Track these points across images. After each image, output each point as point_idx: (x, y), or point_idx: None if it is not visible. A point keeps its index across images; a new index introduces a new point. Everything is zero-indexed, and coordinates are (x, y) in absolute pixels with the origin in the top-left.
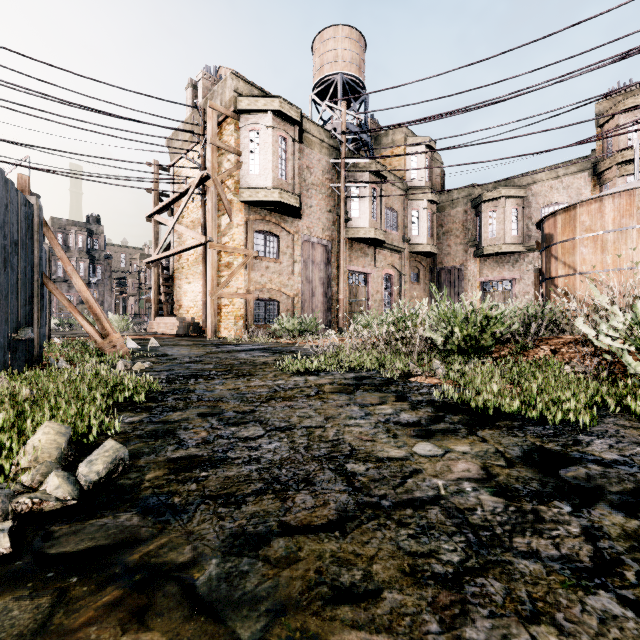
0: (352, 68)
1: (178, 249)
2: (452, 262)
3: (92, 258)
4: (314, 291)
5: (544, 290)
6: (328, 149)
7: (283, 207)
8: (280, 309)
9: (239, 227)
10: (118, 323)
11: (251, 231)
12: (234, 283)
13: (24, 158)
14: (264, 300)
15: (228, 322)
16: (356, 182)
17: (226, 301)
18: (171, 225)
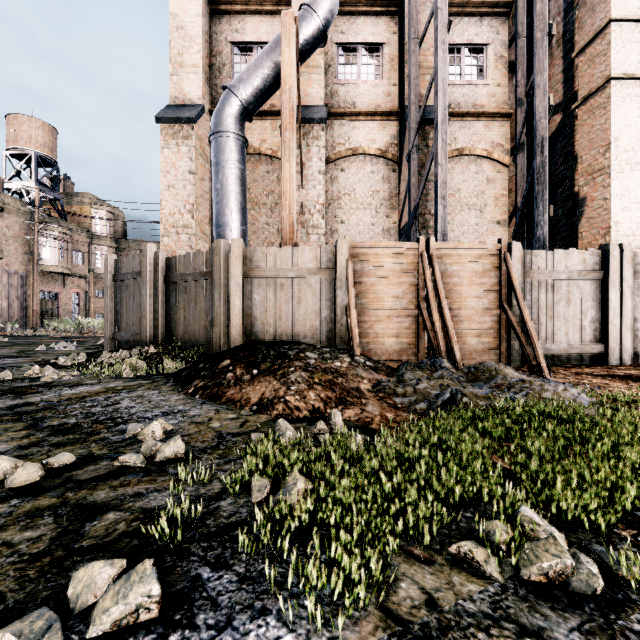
0: (45, 149)
1: None
2: None
3: None
4: (12, 304)
5: None
6: (24, 214)
7: None
8: None
9: None
10: None
11: None
12: None
13: None
14: None
15: None
16: (47, 238)
17: None
18: None
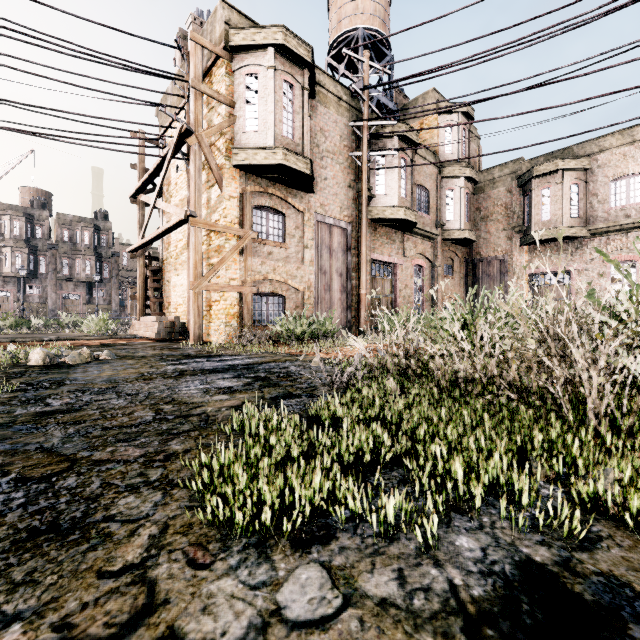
0: (375, 22)
1: (158, 231)
2: (492, 252)
3: (99, 255)
4: (330, 284)
5: None
6: (347, 109)
7: (289, 175)
8: (286, 306)
9: (232, 200)
10: (95, 324)
11: (248, 206)
12: (225, 272)
13: (29, 152)
14: (266, 295)
15: (218, 323)
16: (382, 149)
17: (216, 296)
18: (152, 202)
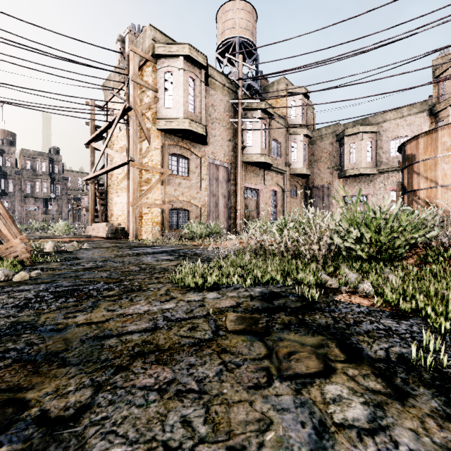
0: (246, 33)
1: (107, 168)
2: (321, 182)
3: (53, 179)
4: (217, 203)
5: (406, 201)
6: (228, 92)
7: (192, 135)
8: (190, 217)
9: (156, 150)
10: (61, 228)
11: (166, 154)
12: (152, 195)
13: (1, 104)
14: (177, 209)
15: (147, 227)
16: (250, 118)
17: (146, 210)
18: (102, 149)
